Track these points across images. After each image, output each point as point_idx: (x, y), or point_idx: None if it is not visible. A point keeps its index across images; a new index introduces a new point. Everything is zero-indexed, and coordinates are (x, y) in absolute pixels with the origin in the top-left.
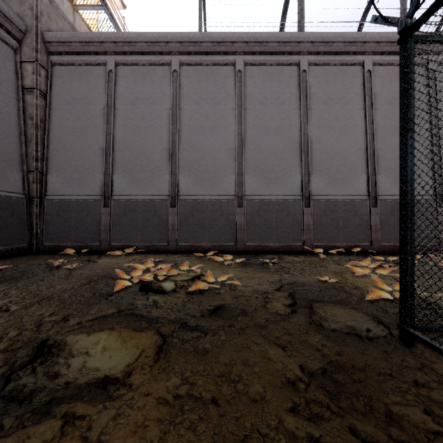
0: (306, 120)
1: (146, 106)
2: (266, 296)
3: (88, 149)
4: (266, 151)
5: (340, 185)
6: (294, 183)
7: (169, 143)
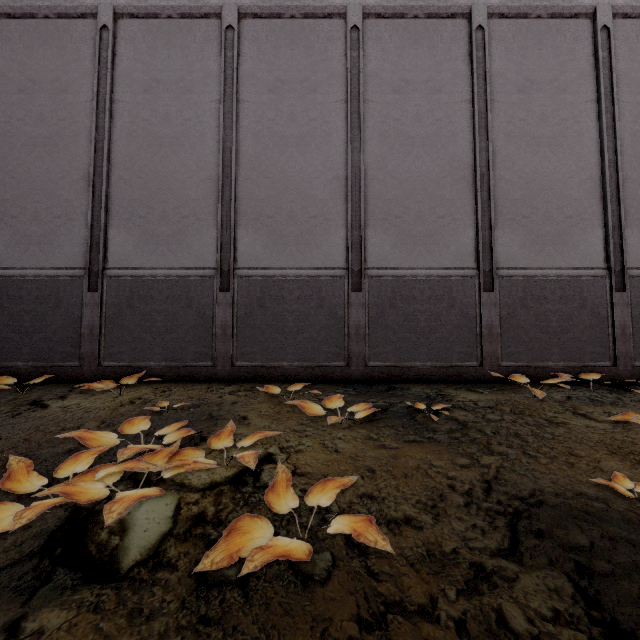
0: (485, 121)
1: (173, 97)
2: (501, 620)
3: (60, 178)
4: (407, 182)
5: (552, 248)
6: (462, 245)
7: (219, 167)
